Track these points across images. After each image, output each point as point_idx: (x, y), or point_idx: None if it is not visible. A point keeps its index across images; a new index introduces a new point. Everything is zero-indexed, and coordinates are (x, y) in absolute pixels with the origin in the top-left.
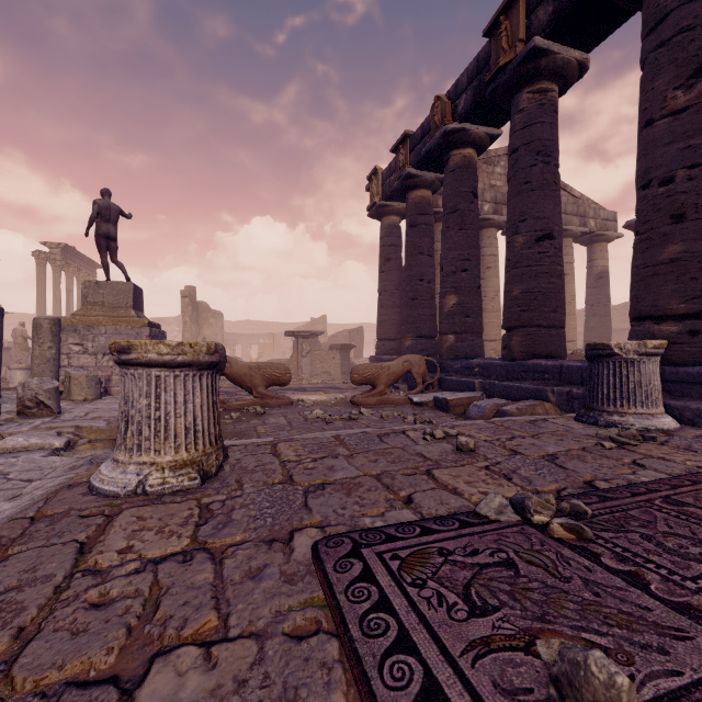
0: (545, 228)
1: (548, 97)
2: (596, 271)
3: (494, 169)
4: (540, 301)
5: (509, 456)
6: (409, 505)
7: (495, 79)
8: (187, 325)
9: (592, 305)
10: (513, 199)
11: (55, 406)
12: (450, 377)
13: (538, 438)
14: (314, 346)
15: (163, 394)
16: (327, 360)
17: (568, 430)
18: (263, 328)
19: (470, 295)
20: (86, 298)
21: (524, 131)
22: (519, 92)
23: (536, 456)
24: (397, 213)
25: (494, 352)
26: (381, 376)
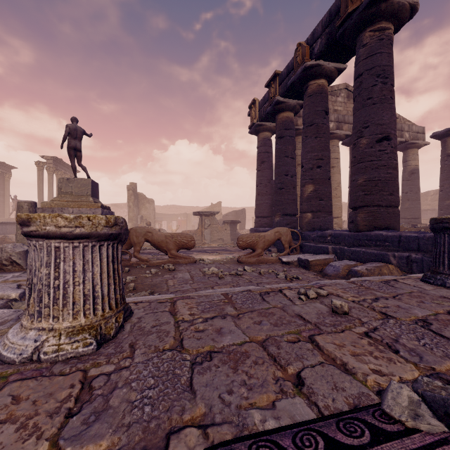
0: (384, 132)
1: (386, 33)
2: (409, 169)
3: (336, 99)
4: (380, 187)
5: (383, 320)
6: (301, 389)
7: (344, 24)
8: (130, 208)
9: (407, 192)
10: (358, 111)
11: (24, 264)
12: (309, 244)
13: (399, 299)
14: (212, 221)
15: (62, 264)
16: (221, 231)
17: (422, 291)
18: (181, 210)
19: (323, 184)
20: (60, 190)
21: (367, 60)
22: (363, 32)
23: (409, 321)
24: (269, 130)
25: (336, 225)
26: (259, 243)
